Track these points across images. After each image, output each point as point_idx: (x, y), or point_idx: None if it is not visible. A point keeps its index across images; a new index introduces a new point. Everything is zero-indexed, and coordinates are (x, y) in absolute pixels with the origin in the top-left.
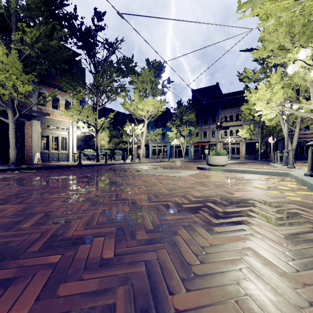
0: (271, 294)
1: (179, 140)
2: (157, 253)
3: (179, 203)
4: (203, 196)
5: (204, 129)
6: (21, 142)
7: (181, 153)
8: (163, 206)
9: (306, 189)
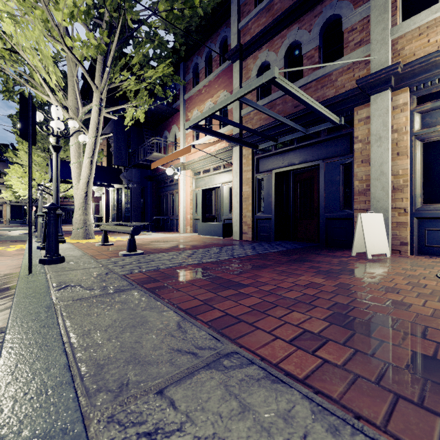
0: None
1: None
2: None
3: None
4: None
5: None
6: None
7: None
8: None
9: None
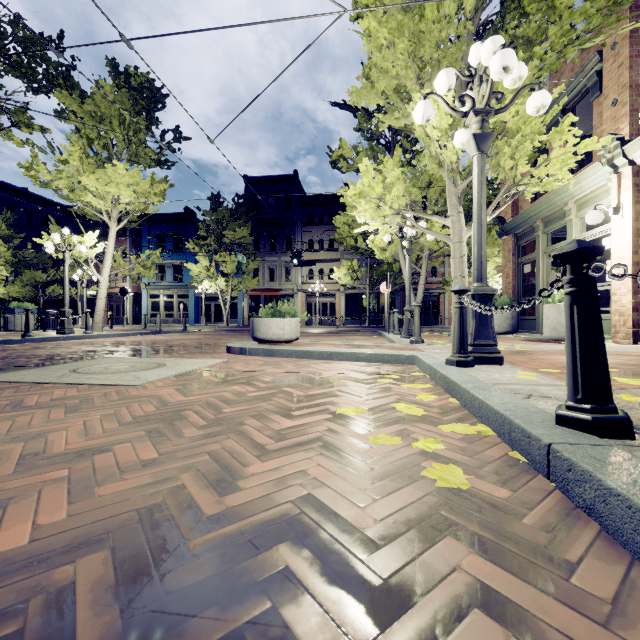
0: None
1: (216, 284)
2: None
3: None
4: (37, 554)
5: (271, 263)
6: None
7: (221, 312)
8: None
9: (458, 406)
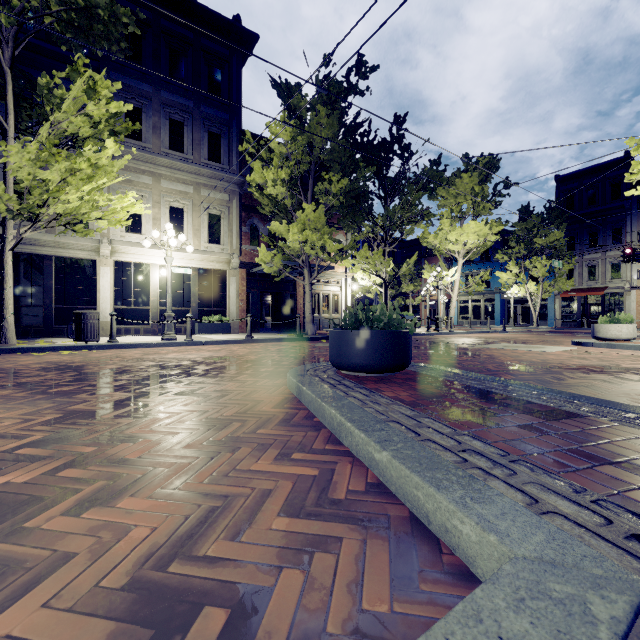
0: (612, 382)
1: (524, 288)
2: (554, 375)
3: (557, 366)
4: (582, 365)
5: (590, 260)
6: (293, 304)
7: (527, 314)
8: (543, 366)
9: None
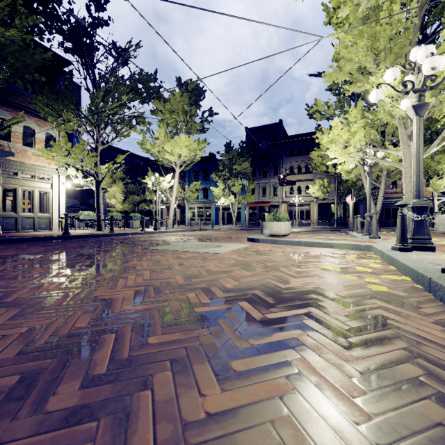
0: None
1: (228, 199)
2: None
3: (191, 304)
4: (239, 289)
5: (263, 184)
6: None
7: (231, 217)
8: (159, 311)
9: (394, 270)
